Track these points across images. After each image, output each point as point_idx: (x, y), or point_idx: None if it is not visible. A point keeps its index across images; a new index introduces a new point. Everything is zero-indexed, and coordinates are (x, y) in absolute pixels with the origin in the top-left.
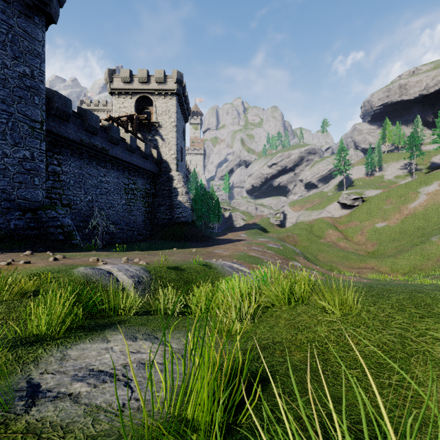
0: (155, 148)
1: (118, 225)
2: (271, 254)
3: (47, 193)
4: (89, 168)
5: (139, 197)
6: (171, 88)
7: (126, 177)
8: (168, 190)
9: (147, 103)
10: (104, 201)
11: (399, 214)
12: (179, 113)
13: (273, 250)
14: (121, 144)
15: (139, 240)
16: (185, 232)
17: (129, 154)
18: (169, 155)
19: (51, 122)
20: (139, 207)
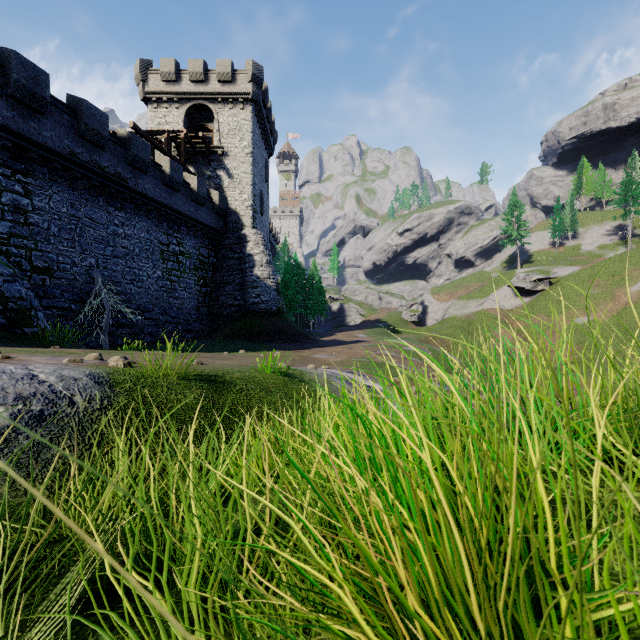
0: (217, 190)
1: (148, 312)
2: (414, 361)
3: (0, 244)
4: (90, 207)
5: (188, 268)
6: (243, 90)
7: (165, 231)
8: (239, 258)
9: (205, 117)
10: (122, 268)
11: (613, 303)
12: (257, 134)
13: (416, 356)
14: (153, 172)
15: (187, 339)
16: (265, 326)
17: (169, 192)
18: (240, 201)
19: (5, 109)
20: (189, 286)
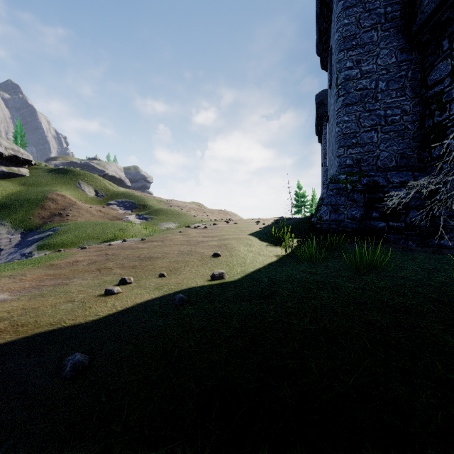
0: None
1: None
2: None
3: (453, 126)
4: None
5: None
6: None
7: None
8: None
9: None
10: None
11: None
12: None
13: None
14: None
15: None
16: None
17: None
18: None
19: None
20: None
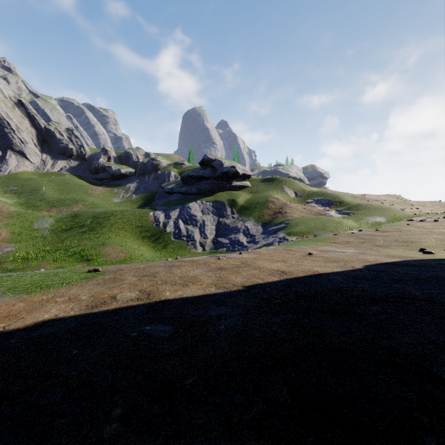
0: None
1: None
2: None
3: None
4: None
5: None
6: None
7: None
8: None
9: None
10: None
11: None
12: None
13: None
14: None
15: None
16: None
17: None
18: None
19: None
20: None
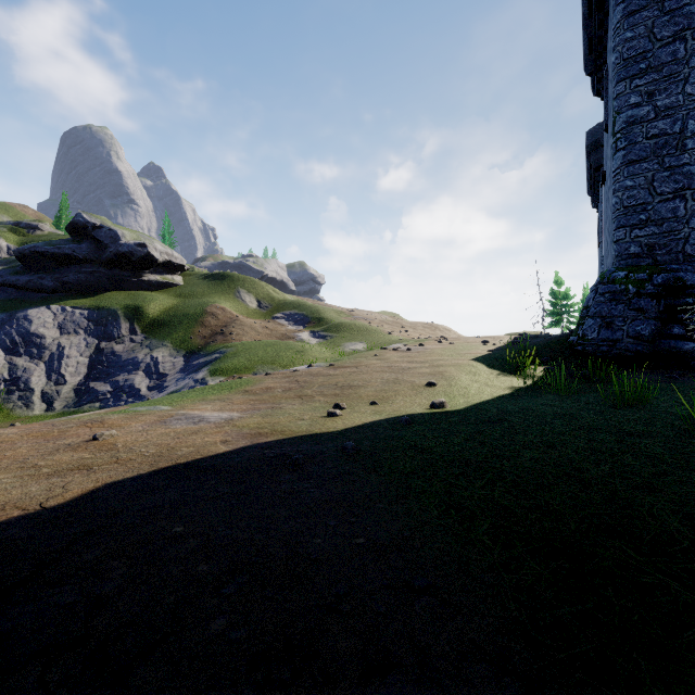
0: None
1: None
2: None
3: None
4: None
5: None
6: None
7: None
8: None
9: None
10: None
11: None
12: None
13: None
14: None
15: None
16: None
17: None
18: None
19: None
20: None
